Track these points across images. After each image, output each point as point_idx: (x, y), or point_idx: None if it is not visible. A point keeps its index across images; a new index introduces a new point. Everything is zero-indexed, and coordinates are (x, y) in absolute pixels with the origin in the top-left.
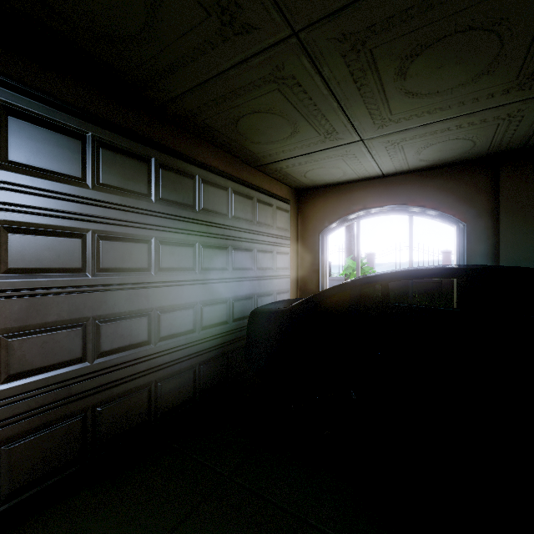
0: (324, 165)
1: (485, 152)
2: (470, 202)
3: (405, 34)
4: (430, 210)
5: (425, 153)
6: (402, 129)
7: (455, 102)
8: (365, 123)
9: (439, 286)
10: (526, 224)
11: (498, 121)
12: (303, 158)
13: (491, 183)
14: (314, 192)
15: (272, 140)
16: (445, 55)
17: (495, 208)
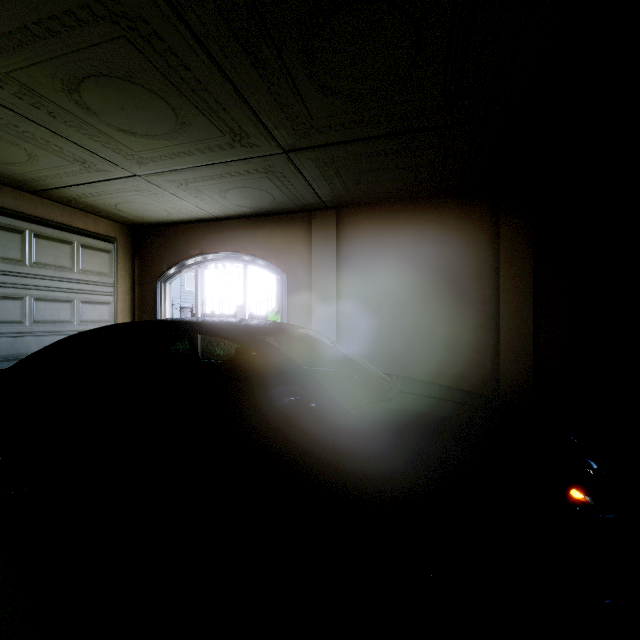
0: (128, 199)
1: (293, 204)
2: (291, 253)
3: (31, 65)
4: (259, 260)
5: (234, 199)
6: (171, 169)
7: (192, 148)
8: (116, 157)
9: None
10: (330, 278)
11: (264, 174)
12: (88, 189)
13: (307, 236)
14: (152, 230)
15: (12, 161)
16: (112, 97)
17: (310, 261)
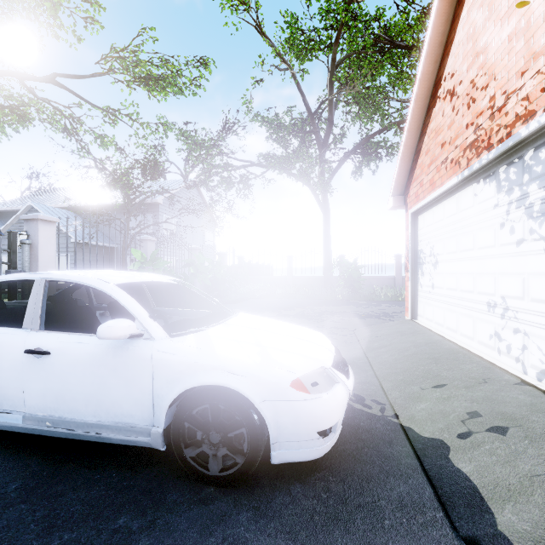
0: None
1: None
2: None
3: None
4: None
5: None
6: None
7: None
8: None
9: (393, 281)
10: None
11: None
12: None
13: None
14: None
15: None
16: None
17: None
